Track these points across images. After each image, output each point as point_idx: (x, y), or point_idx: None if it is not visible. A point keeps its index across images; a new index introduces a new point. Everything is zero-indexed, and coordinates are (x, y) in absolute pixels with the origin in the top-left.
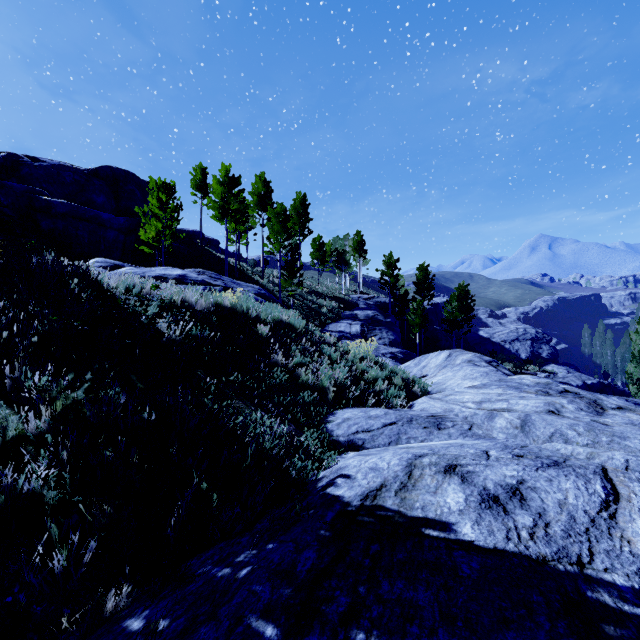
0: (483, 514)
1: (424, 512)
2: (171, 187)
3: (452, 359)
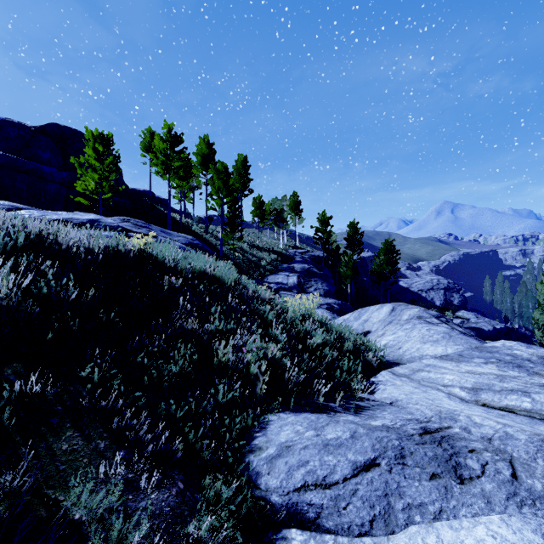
0: None
1: None
2: (108, 138)
3: (397, 314)
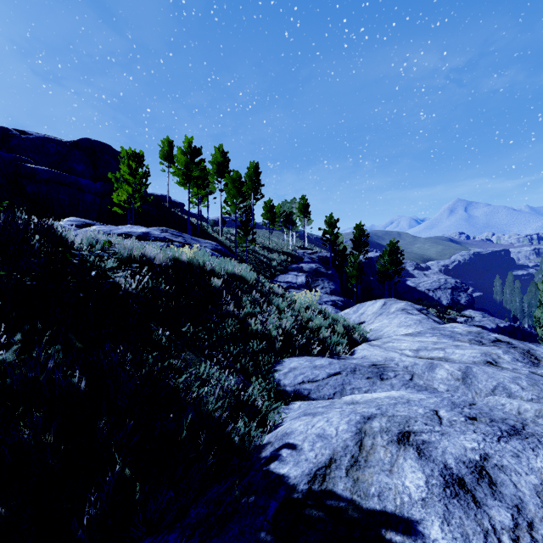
0: (450, 506)
1: (381, 502)
2: (140, 156)
3: (387, 307)
